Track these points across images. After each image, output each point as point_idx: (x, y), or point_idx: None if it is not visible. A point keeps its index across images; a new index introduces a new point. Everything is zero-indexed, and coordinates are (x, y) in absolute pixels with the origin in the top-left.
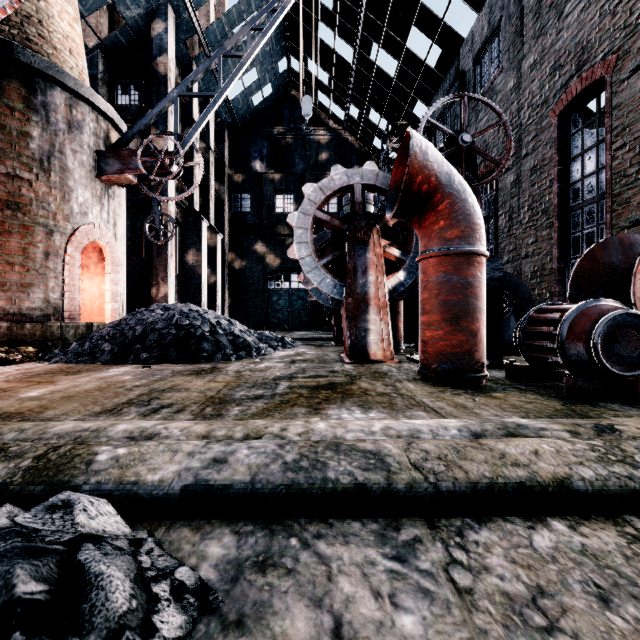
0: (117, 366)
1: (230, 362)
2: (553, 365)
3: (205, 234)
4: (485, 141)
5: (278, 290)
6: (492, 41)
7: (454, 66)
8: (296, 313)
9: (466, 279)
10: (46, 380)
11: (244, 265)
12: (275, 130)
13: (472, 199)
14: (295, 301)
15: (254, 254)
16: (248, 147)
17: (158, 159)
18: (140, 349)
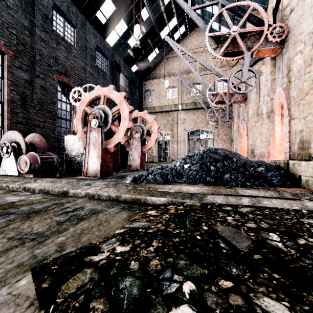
0: None
1: None
2: None
3: None
4: None
5: None
6: None
7: None
8: None
9: None
10: None
11: None
12: None
13: None
14: None
15: None
16: None
17: None
18: None
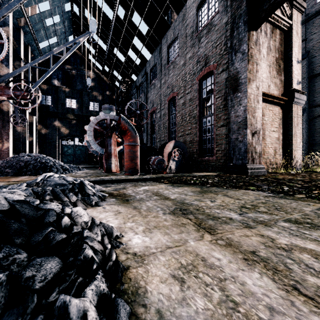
0: (20, 176)
1: (64, 174)
2: (151, 170)
3: (28, 116)
4: (153, 100)
5: (67, 145)
6: (155, 67)
7: (145, 68)
8: (77, 156)
9: (134, 151)
10: (4, 179)
11: (48, 132)
12: (66, 67)
13: (136, 132)
14: (77, 151)
15: (54, 127)
16: None
17: (21, 93)
18: (26, 171)
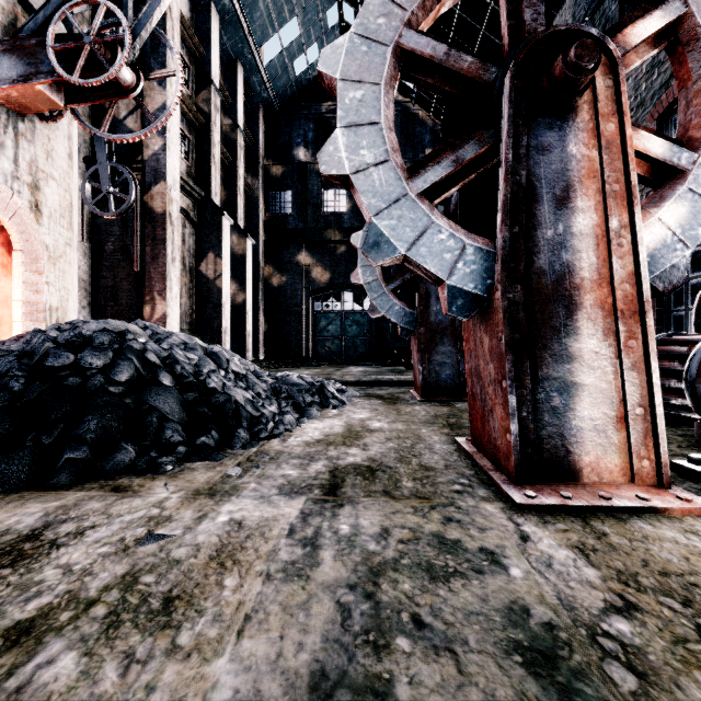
0: None
1: (142, 484)
2: None
3: (227, 235)
4: None
5: (327, 313)
6: None
7: None
8: (350, 342)
9: None
10: None
11: (284, 281)
12: (323, 107)
13: None
14: (349, 327)
15: (297, 267)
16: (289, 131)
17: (83, 44)
18: None
